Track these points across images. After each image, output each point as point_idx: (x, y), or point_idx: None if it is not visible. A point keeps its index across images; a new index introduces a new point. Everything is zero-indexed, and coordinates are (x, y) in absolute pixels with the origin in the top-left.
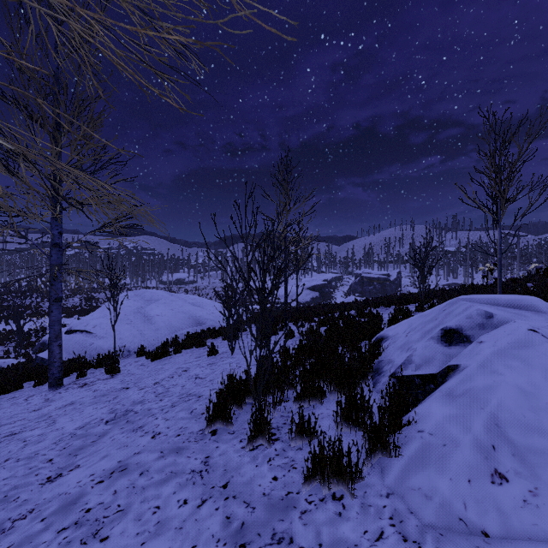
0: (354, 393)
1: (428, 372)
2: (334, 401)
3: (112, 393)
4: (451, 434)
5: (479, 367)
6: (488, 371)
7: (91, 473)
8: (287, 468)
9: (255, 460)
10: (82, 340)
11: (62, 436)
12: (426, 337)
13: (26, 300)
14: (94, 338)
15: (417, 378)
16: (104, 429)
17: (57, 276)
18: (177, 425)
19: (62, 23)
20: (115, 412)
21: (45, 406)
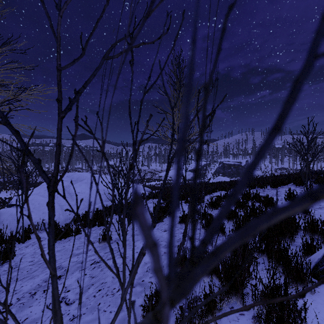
0: None
1: None
2: None
3: None
4: None
5: None
6: None
7: None
8: None
9: None
10: (14, 213)
11: None
12: None
13: (12, 178)
14: (24, 212)
15: None
16: None
17: None
18: None
19: None
20: None
21: None
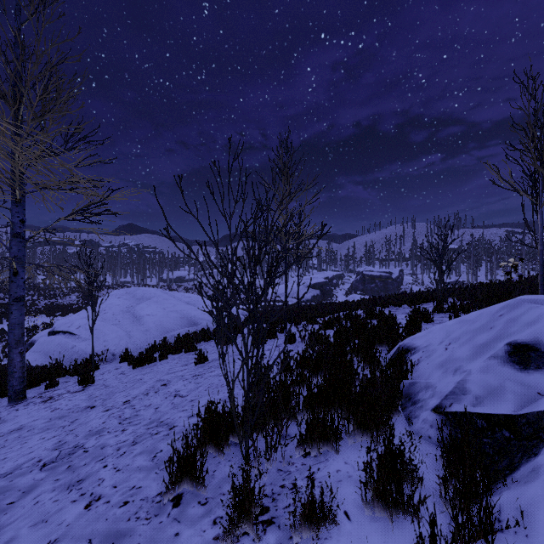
0: (392, 449)
1: (499, 412)
2: (354, 447)
3: (72, 414)
4: None
5: None
6: None
7: None
8: None
9: None
10: (64, 342)
11: None
12: (484, 355)
13: None
14: (77, 340)
15: (479, 417)
16: (34, 479)
17: (18, 271)
18: (129, 481)
19: None
20: (60, 448)
21: None
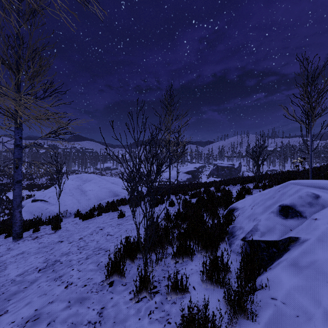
0: (216, 256)
1: (271, 239)
2: (201, 258)
3: (51, 245)
4: (303, 306)
5: (318, 242)
6: (327, 245)
7: (12, 321)
8: (163, 323)
9: (139, 312)
10: (41, 206)
11: (5, 282)
12: (268, 211)
13: None
14: (49, 205)
15: (262, 242)
16: (35, 276)
17: (18, 166)
18: (86, 276)
19: (22, 0)
20: (47, 261)
21: (6, 254)
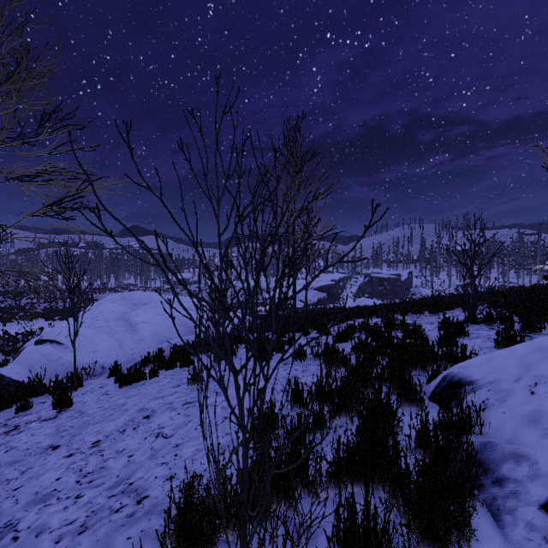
0: None
1: None
2: None
3: (27, 458)
4: None
5: None
6: None
7: None
8: None
9: None
10: (50, 353)
11: None
12: None
13: (22, 302)
14: (64, 351)
15: None
16: None
17: None
18: None
19: None
20: None
21: None
